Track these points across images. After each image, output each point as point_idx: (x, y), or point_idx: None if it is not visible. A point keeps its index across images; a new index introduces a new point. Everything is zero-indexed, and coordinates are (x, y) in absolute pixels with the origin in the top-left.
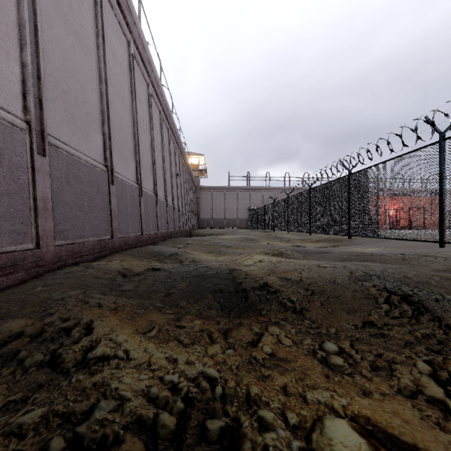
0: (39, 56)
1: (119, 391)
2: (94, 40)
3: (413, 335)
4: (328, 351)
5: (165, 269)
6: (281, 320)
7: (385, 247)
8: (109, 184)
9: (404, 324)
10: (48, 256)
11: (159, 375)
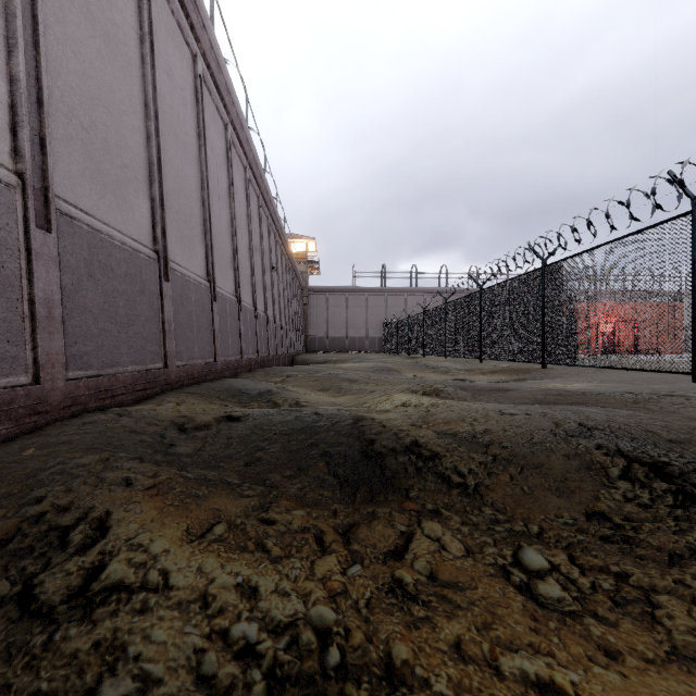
0: (40, 66)
1: (141, 658)
2: (136, 48)
3: (681, 539)
4: (531, 567)
5: (248, 418)
6: (443, 507)
7: (600, 382)
8: (161, 280)
9: (661, 517)
10: (55, 396)
11: (222, 622)
